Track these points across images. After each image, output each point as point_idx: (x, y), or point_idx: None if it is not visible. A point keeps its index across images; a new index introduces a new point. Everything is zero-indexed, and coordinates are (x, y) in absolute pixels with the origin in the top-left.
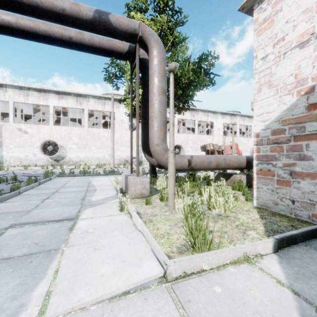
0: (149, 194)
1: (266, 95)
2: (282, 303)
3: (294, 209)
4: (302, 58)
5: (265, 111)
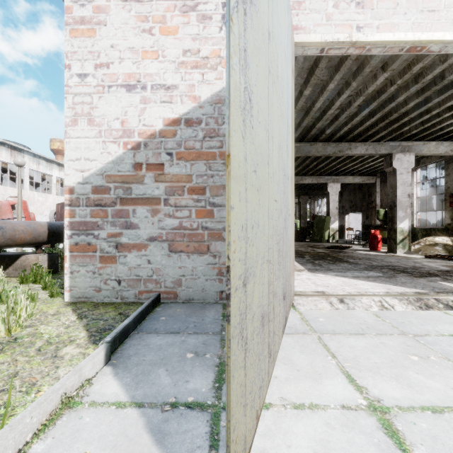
0: None
1: (85, 133)
2: (129, 435)
3: (121, 291)
4: (129, 104)
5: (84, 156)
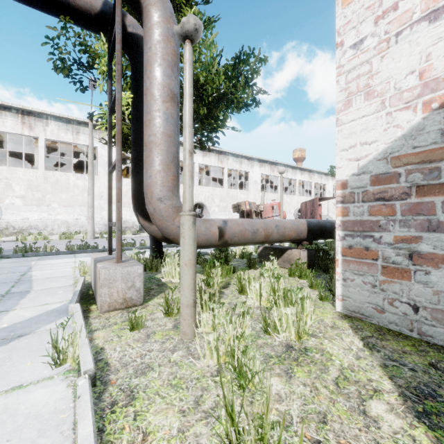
0: (142, 300)
1: (360, 112)
2: None
3: (418, 322)
4: (434, 40)
5: (359, 140)
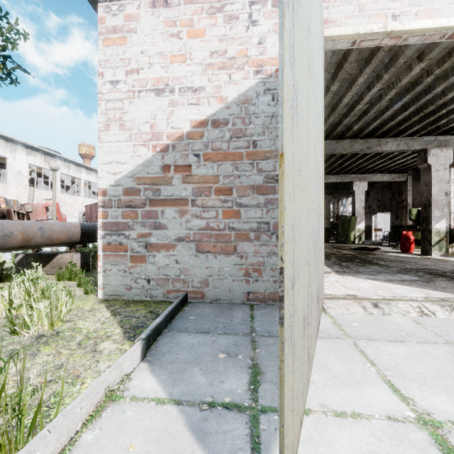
0: None
1: (116, 137)
2: (170, 431)
3: (150, 289)
4: (158, 108)
5: (116, 159)
